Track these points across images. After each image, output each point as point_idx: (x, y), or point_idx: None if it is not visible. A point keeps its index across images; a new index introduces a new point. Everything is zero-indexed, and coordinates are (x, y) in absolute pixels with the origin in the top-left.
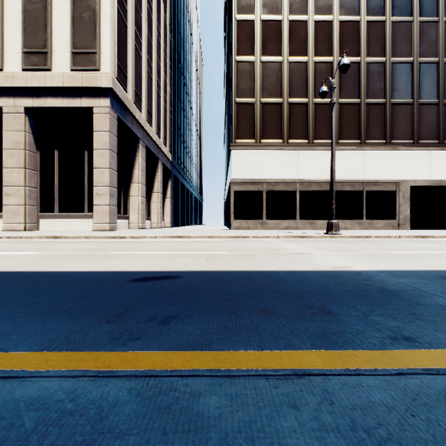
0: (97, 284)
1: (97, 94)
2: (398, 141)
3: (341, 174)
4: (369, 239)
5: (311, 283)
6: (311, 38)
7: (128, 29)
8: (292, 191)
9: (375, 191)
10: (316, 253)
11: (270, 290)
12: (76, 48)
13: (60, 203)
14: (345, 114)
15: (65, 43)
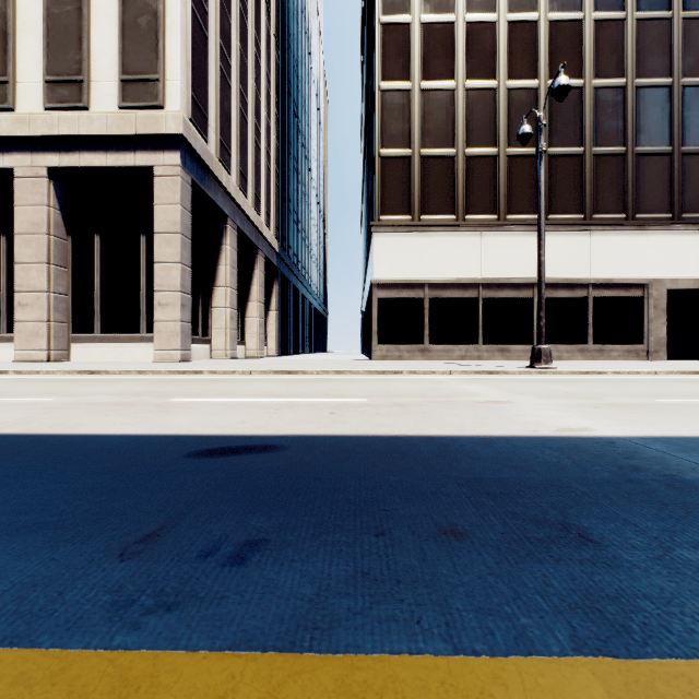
0: (129, 462)
1: (160, 145)
2: (648, 216)
3: (552, 270)
4: (604, 376)
5: (528, 465)
6: (502, 50)
7: (209, 43)
8: (471, 299)
9: (609, 298)
10: (521, 401)
11: (451, 478)
12: (127, 73)
13: (103, 318)
14: (559, 172)
15: (111, 66)
